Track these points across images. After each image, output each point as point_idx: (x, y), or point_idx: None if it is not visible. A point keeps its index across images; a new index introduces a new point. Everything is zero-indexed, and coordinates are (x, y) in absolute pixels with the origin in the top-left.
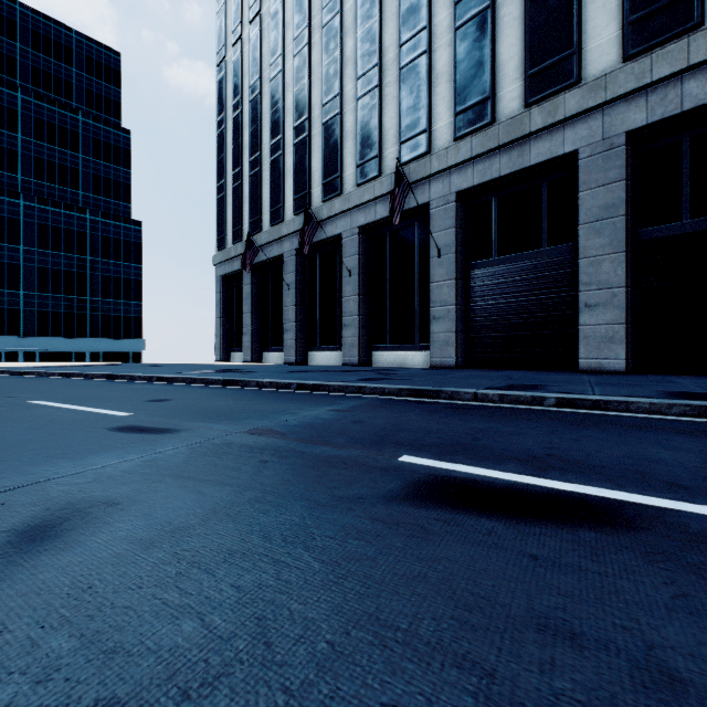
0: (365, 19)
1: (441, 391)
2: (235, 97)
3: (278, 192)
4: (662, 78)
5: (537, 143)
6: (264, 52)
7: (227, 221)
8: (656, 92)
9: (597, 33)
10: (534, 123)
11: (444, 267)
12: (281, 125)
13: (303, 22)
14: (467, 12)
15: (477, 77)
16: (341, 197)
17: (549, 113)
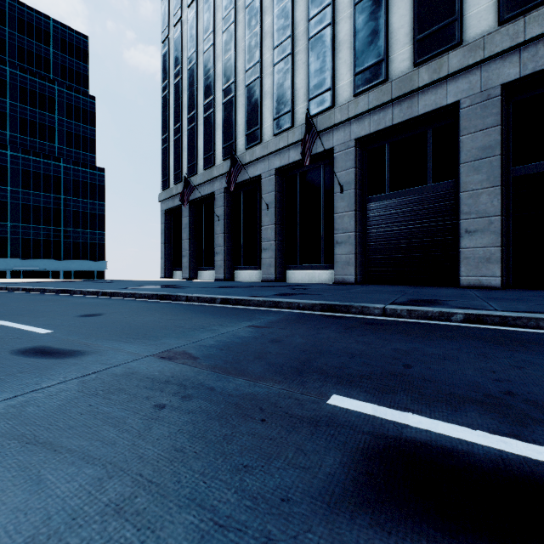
0: None
1: (351, 306)
2: (176, 67)
3: (210, 142)
4: (533, 38)
5: (424, 96)
6: (199, 30)
7: (169, 166)
8: (528, 49)
9: (475, 2)
10: (421, 79)
11: (345, 201)
12: (212, 88)
13: (230, 4)
14: None
15: (373, 43)
16: (261, 145)
17: (435, 70)
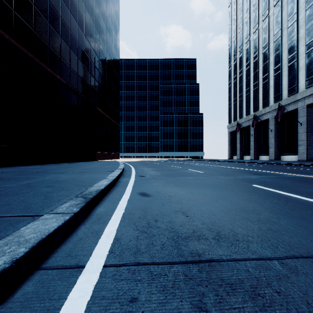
0: (276, 51)
1: (266, 162)
2: (234, 76)
3: (248, 105)
4: None
5: None
6: (243, 61)
7: (231, 114)
8: None
9: None
10: None
11: (302, 129)
12: (249, 84)
13: (256, 52)
14: (309, 48)
15: (312, 69)
16: (268, 107)
17: None
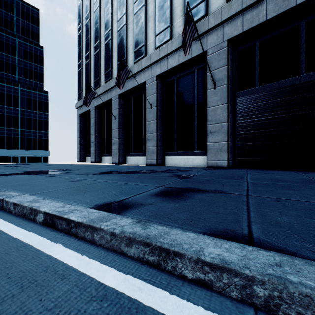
0: None
1: None
2: (87, 12)
3: (109, 62)
4: None
5: None
6: None
7: (82, 83)
8: None
9: None
10: None
11: (218, 95)
12: (110, 21)
13: None
14: None
15: None
16: (146, 57)
17: None
